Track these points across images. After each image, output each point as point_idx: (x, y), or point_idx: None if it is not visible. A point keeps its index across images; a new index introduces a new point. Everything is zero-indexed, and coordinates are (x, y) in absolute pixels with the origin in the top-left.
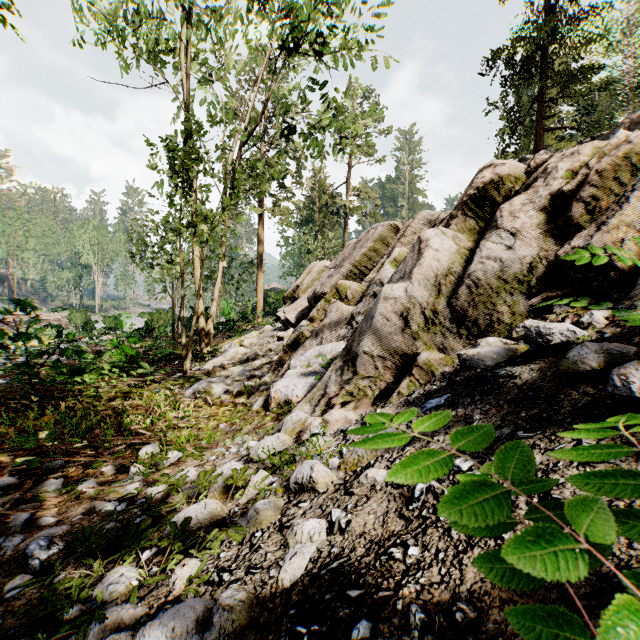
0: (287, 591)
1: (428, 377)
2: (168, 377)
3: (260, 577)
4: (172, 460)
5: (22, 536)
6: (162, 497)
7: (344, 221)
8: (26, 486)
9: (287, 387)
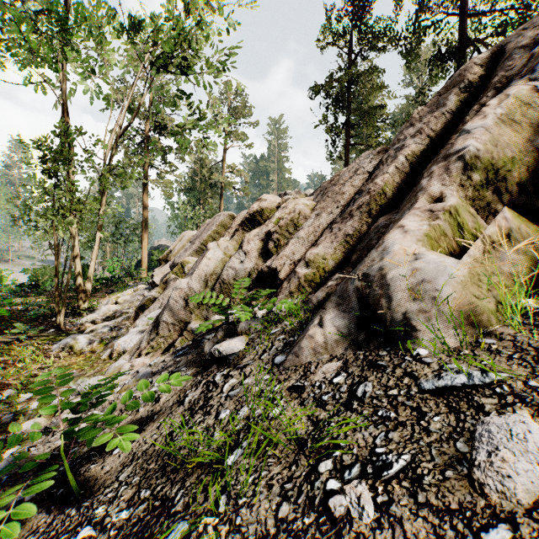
0: (57, 447)
1: (193, 336)
2: (42, 333)
3: (49, 445)
4: (24, 399)
5: None
6: (11, 421)
7: (220, 193)
8: None
9: (125, 342)
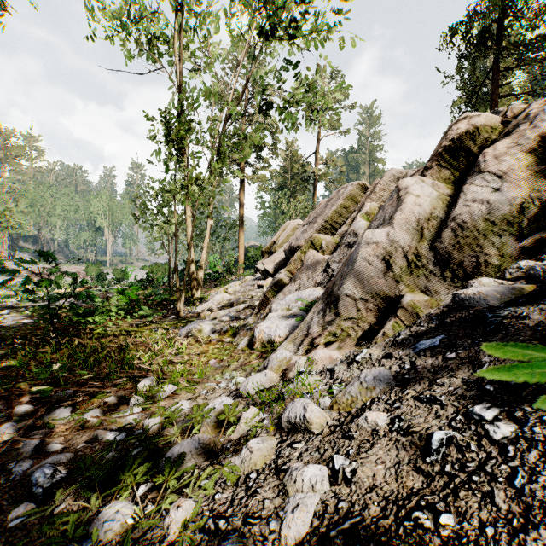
0: None
1: (413, 319)
2: (165, 319)
3: (259, 529)
4: (167, 393)
5: (31, 462)
6: (158, 428)
7: (313, 186)
8: (38, 413)
9: (270, 328)
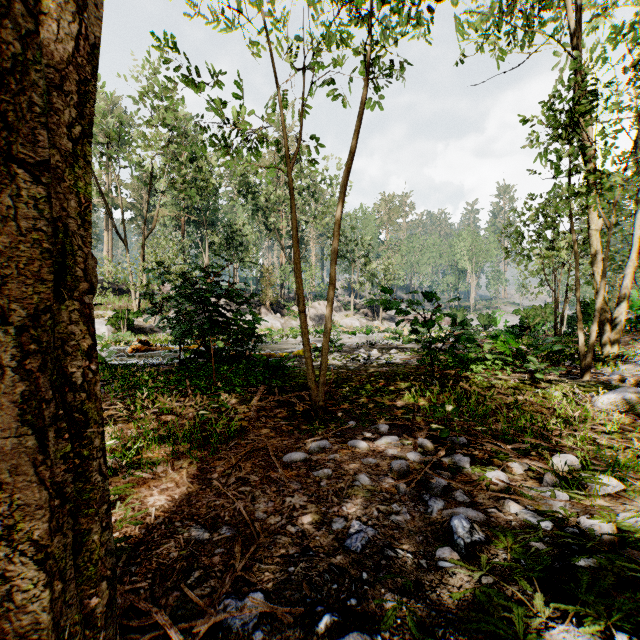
0: None
1: None
2: (559, 378)
3: None
4: (608, 489)
5: (442, 502)
6: (609, 542)
7: None
8: (439, 452)
9: None
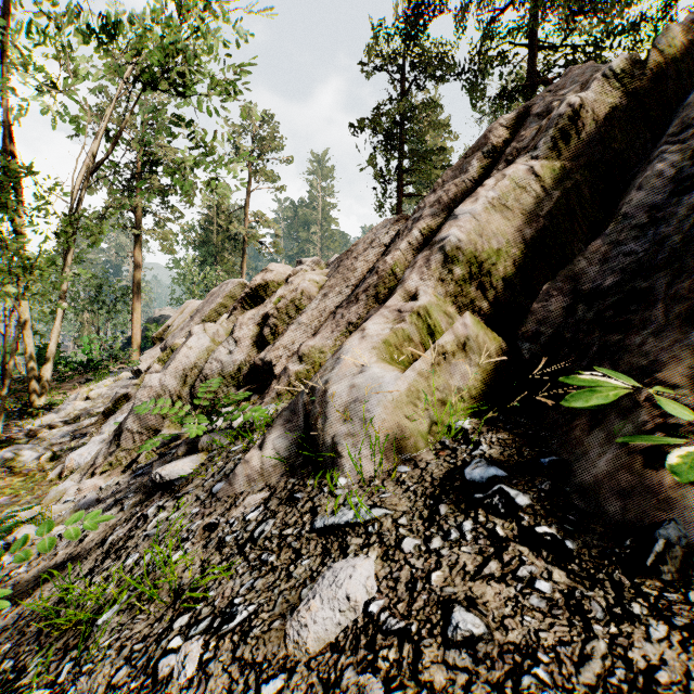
0: None
1: (164, 448)
2: None
3: None
4: None
5: None
6: None
7: (242, 248)
8: None
9: (81, 455)
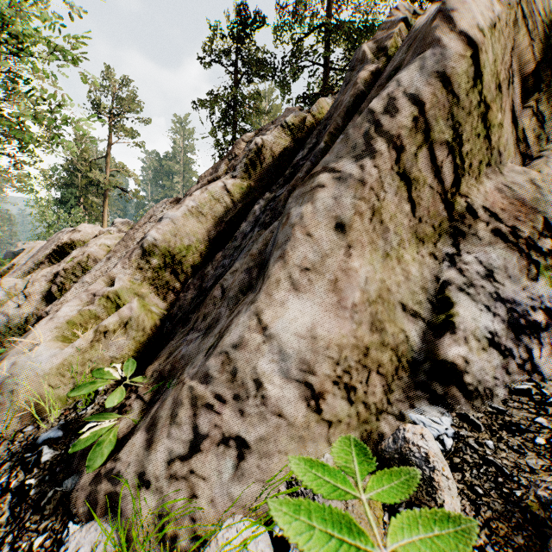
0: None
1: None
2: None
3: None
4: None
5: None
6: None
7: (104, 193)
8: None
9: None
